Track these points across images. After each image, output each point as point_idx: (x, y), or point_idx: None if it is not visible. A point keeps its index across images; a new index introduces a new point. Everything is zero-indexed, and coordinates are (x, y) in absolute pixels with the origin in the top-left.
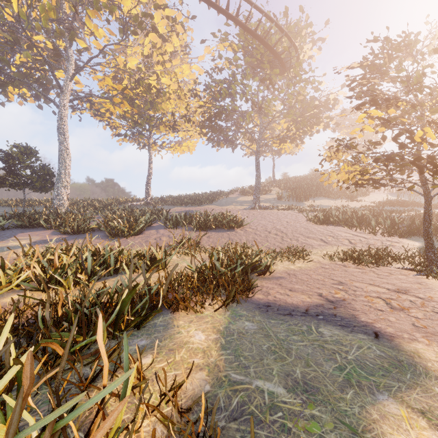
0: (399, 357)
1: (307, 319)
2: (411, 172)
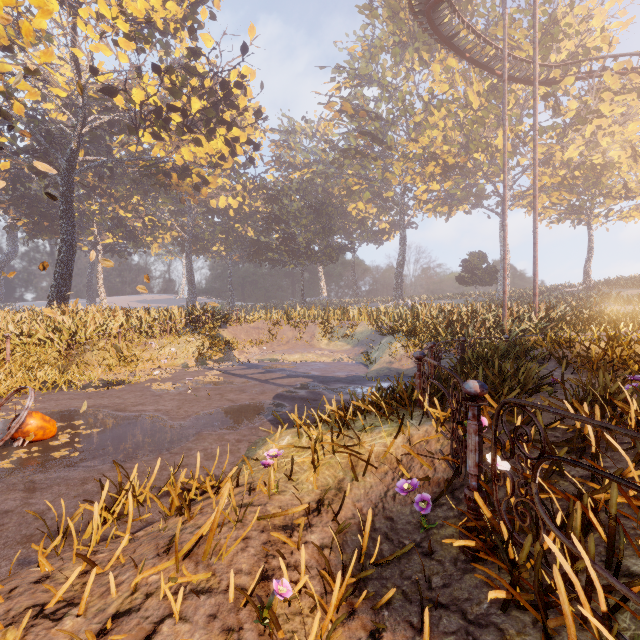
0: None
1: None
2: None
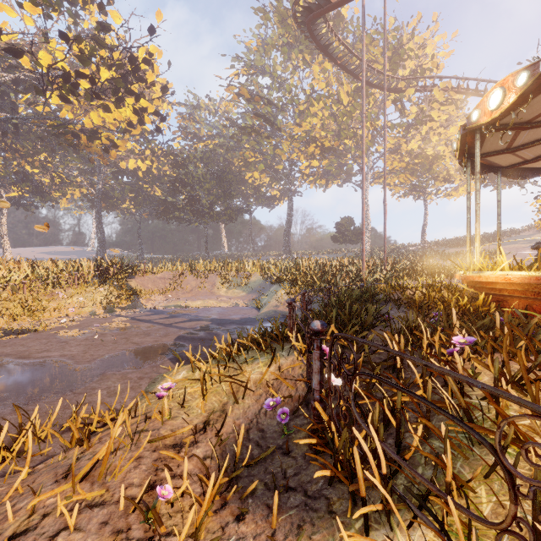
0: None
1: None
2: None
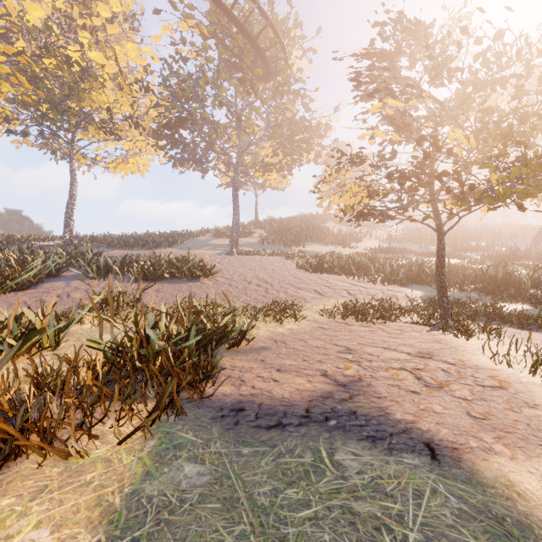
0: (493, 507)
1: (311, 433)
2: (419, 204)
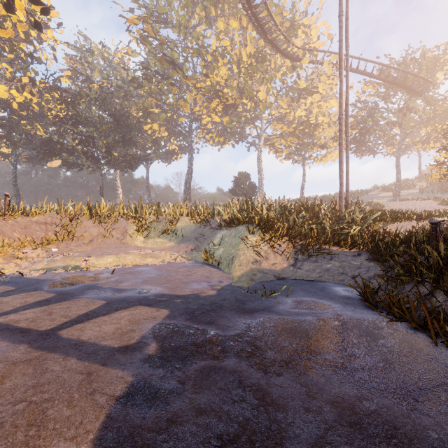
0: None
1: None
2: None
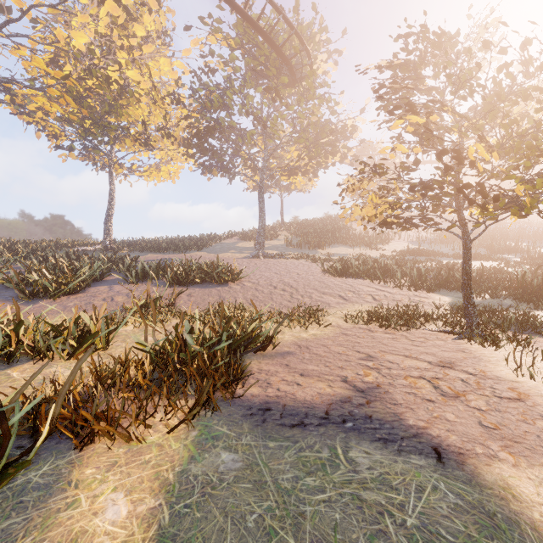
0: (486, 505)
1: (329, 433)
2: (446, 210)
